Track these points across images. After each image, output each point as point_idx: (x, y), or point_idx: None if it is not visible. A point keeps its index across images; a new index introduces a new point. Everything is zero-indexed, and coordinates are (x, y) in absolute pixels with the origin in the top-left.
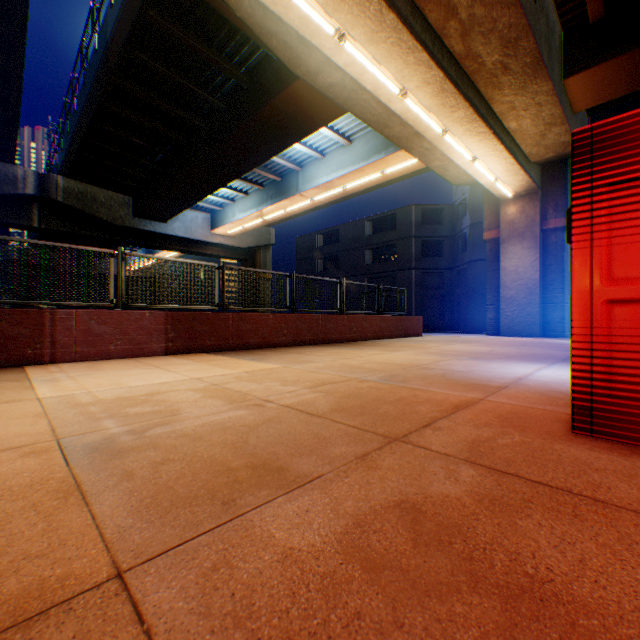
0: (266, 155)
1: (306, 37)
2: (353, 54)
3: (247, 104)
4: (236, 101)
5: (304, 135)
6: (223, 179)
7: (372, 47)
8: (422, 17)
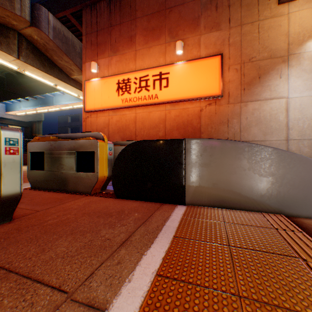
0: (37, 94)
1: (46, 83)
2: (61, 89)
3: (27, 78)
4: (22, 75)
5: (52, 91)
6: (15, 97)
7: (66, 88)
8: (80, 83)
